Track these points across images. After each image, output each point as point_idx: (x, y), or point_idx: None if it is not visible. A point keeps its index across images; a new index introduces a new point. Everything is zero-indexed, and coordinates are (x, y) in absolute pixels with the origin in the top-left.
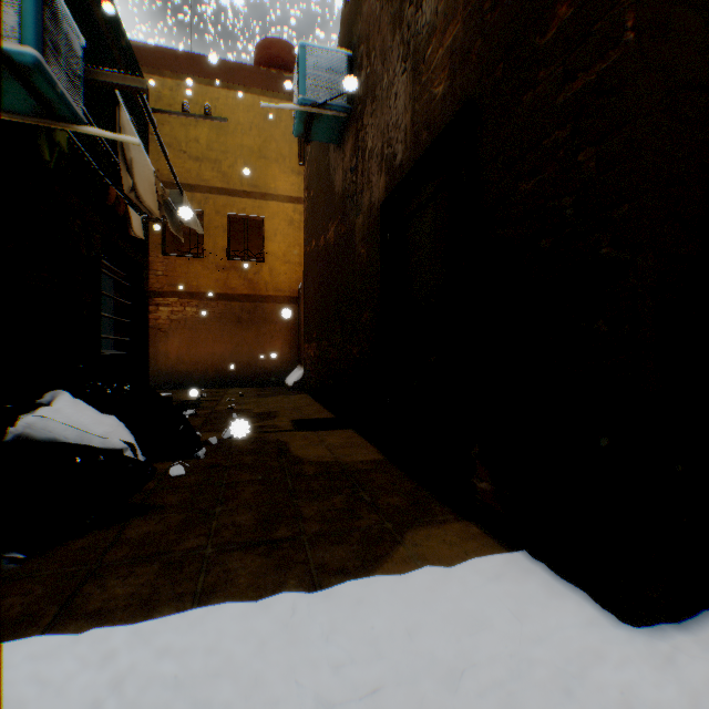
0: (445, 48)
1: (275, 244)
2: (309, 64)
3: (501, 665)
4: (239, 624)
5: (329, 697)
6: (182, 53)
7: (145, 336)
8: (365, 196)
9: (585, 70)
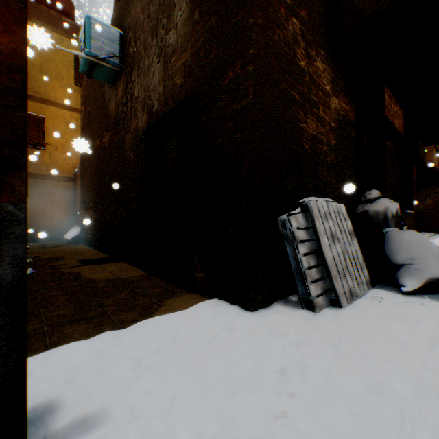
0: (182, 62)
1: (55, 138)
2: (93, 31)
3: (208, 331)
4: (84, 348)
5: (140, 357)
6: None
7: None
8: (132, 122)
9: (238, 102)
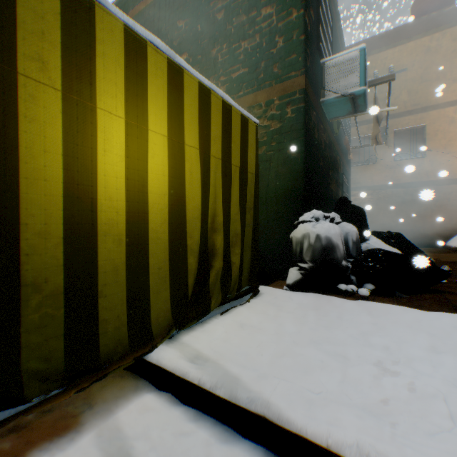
0: None
1: (433, 142)
2: None
3: None
4: None
5: None
6: (360, 42)
7: None
8: None
9: None
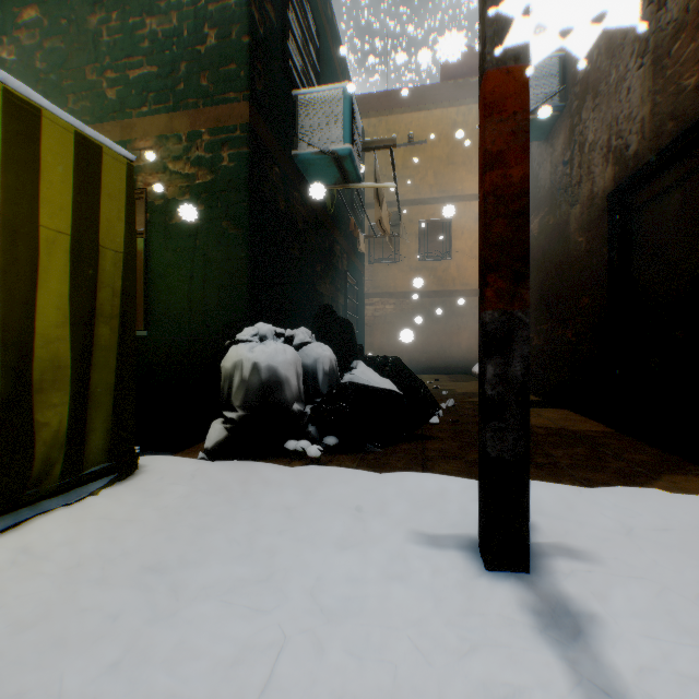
0: (697, 42)
1: (461, 241)
2: None
3: None
4: (542, 490)
5: (629, 524)
6: (382, 93)
7: (363, 329)
8: (582, 187)
9: None
